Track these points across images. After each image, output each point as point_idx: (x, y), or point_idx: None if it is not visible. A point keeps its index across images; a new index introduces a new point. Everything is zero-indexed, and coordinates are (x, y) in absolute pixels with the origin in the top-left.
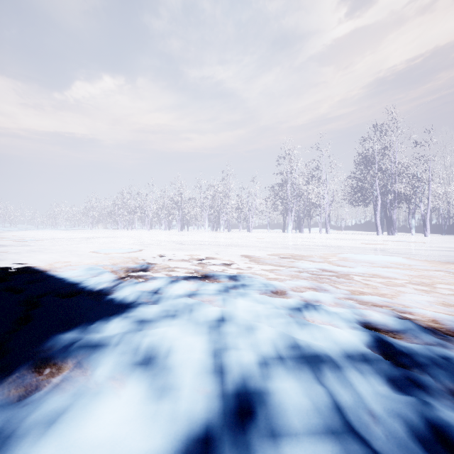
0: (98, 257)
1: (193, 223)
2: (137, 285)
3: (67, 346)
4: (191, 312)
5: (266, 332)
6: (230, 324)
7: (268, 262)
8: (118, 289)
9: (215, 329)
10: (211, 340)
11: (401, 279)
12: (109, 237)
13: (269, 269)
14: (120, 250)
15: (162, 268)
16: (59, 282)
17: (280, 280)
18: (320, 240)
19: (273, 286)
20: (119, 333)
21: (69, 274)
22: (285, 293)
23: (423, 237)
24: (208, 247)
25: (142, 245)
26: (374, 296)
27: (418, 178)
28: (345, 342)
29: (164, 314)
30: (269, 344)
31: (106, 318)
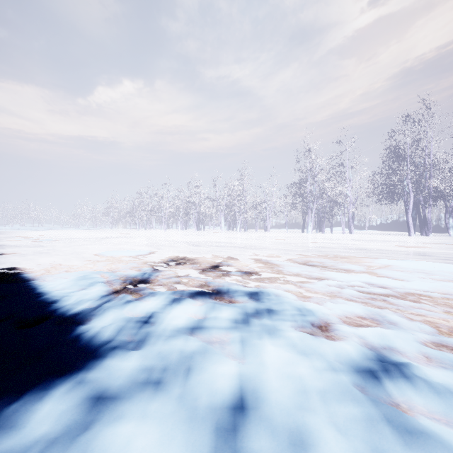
0: (102, 261)
1: (209, 223)
2: (127, 307)
3: None
4: (188, 376)
5: None
6: (256, 426)
7: (295, 271)
8: (99, 314)
9: (227, 439)
10: None
11: None
12: (125, 237)
13: (298, 281)
14: (127, 253)
15: (167, 278)
16: (31, 300)
17: (318, 301)
18: (346, 242)
19: (312, 314)
20: (45, 436)
21: (53, 286)
22: (332, 328)
23: None
24: (223, 250)
25: (154, 247)
26: None
27: None
28: None
29: (144, 377)
30: None
31: (46, 385)
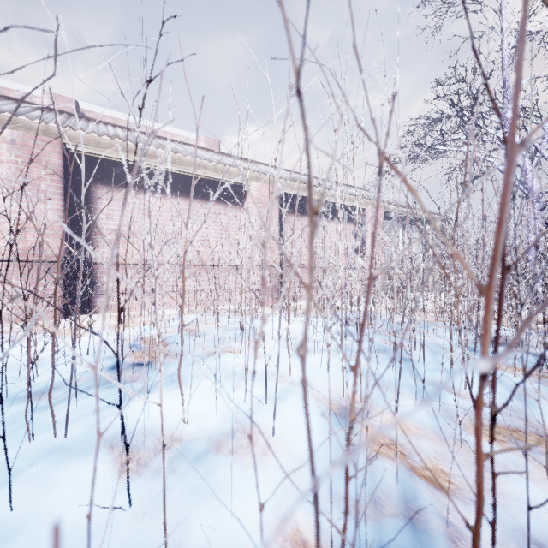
0: None
1: None
2: None
3: None
4: None
5: None
6: None
7: None
8: None
9: None
10: None
11: None
12: None
13: None
14: None
15: None
16: None
17: None
18: None
19: None
20: None
21: None
22: None
23: None
24: None
25: None
26: None
27: None
28: None
29: None
30: None
31: None
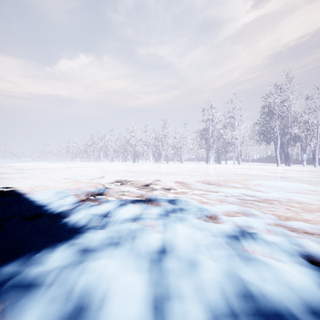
0: (69, 182)
1: (142, 157)
2: (92, 208)
3: (0, 285)
4: (133, 240)
5: (209, 270)
6: (171, 258)
7: (199, 188)
8: (75, 212)
9: (156, 264)
10: (151, 281)
11: (316, 204)
12: (82, 167)
13: (201, 193)
14: (86, 177)
15: (115, 192)
16: (28, 205)
17: (211, 204)
18: (235, 170)
19: (207, 210)
20: (59, 266)
21: (40, 197)
22: (218, 217)
23: (313, 168)
24: (152, 175)
25: (103, 173)
26: (301, 223)
27: (309, 123)
28: (302, 289)
29: (108, 241)
30: (216, 289)
31: (53, 246)
